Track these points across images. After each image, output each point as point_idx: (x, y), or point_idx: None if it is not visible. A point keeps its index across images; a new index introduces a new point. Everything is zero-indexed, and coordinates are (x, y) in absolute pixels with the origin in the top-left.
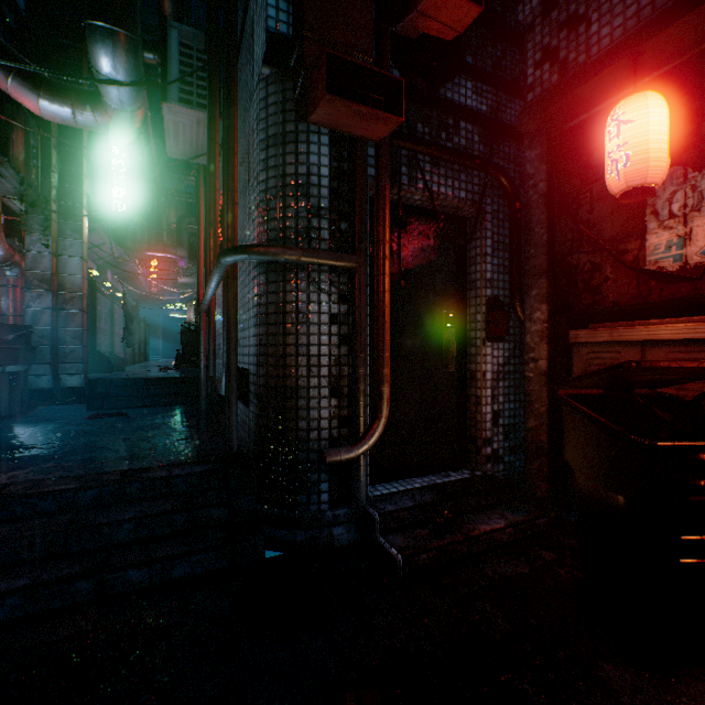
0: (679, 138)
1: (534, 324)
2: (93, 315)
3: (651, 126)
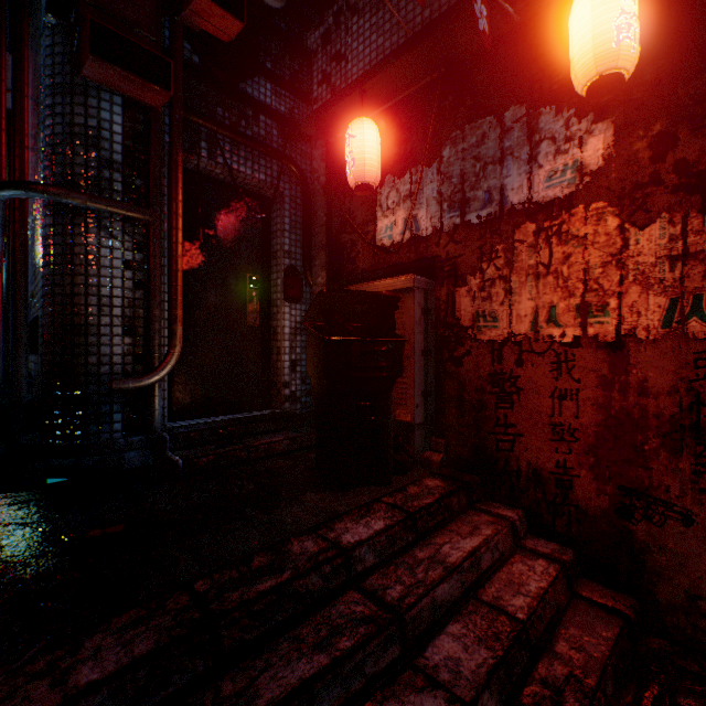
0: (392, 156)
1: (318, 287)
2: None
3: (366, 142)
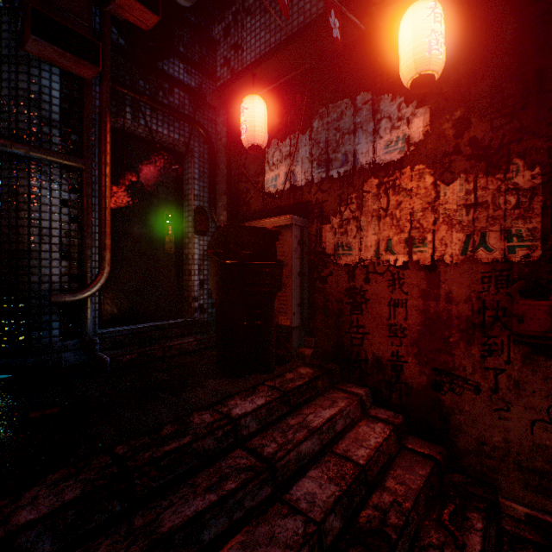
0: (277, 124)
1: (221, 223)
2: None
3: (256, 113)
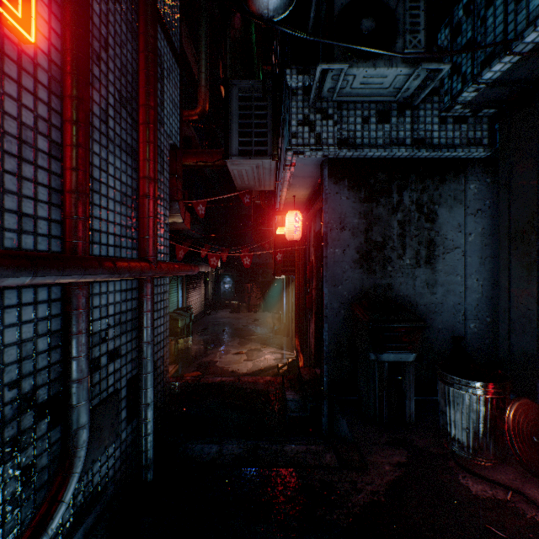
0: None
1: None
2: None
3: None
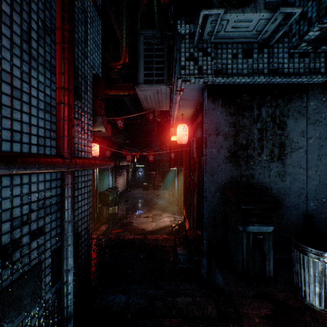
0: None
1: None
2: None
3: None
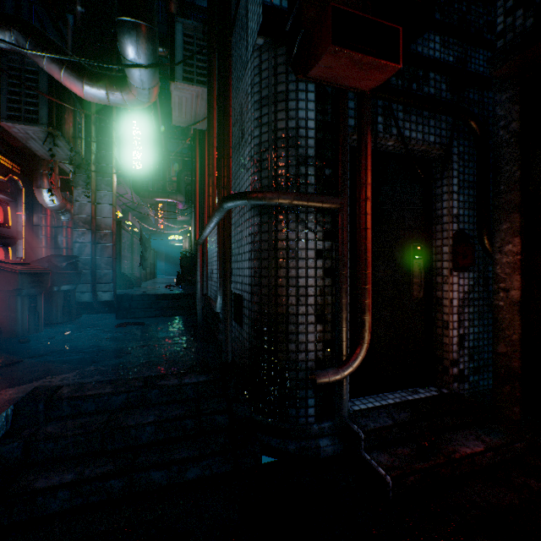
0: None
1: (505, 256)
2: (119, 246)
3: None
